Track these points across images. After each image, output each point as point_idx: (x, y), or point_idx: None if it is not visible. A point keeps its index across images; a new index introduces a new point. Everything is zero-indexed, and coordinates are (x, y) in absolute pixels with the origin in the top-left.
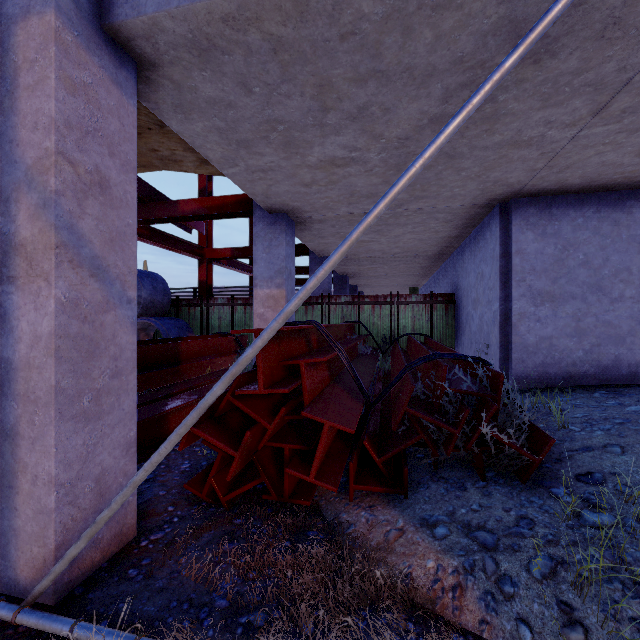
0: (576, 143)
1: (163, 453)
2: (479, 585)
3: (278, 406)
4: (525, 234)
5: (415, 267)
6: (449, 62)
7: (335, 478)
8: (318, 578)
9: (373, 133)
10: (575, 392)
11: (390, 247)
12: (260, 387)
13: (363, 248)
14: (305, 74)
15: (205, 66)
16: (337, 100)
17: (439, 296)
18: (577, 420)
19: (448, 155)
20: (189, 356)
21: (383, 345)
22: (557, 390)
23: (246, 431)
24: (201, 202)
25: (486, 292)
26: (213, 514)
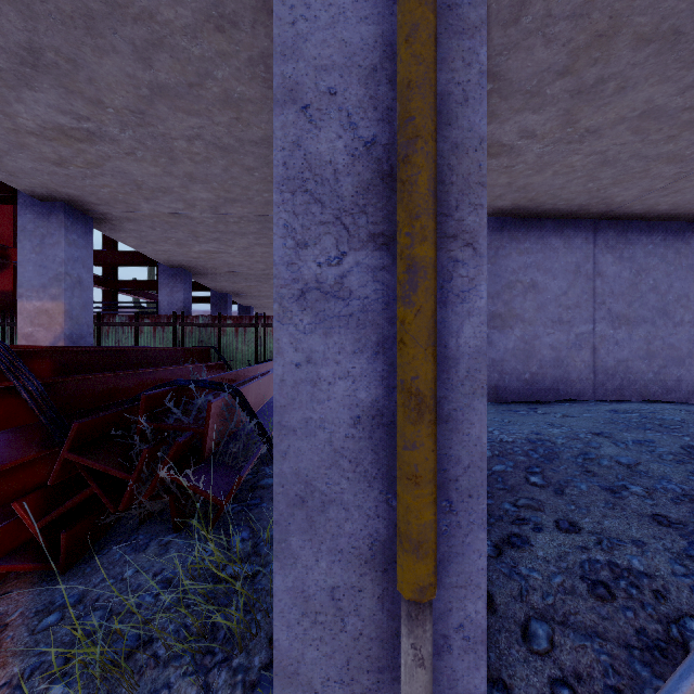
0: None
1: None
2: None
3: None
4: None
5: None
6: (101, 1)
7: None
8: None
9: (86, 96)
10: None
11: (250, 261)
12: None
13: (218, 260)
14: None
15: None
16: None
17: None
18: None
19: (218, 146)
20: None
21: None
22: None
23: None
24: None
25: None
26: None
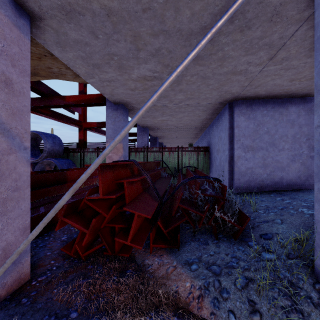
0: (262, 74)
1: (34, 234)
2: (211, 294)
3: (113, 204)
4: (240, 118)
5: (190, 133)
6: (199, 28)
7: (141, 242)
8: (129, 296)
9: (164, 63)
10: (262, 194)
11: (177, 123)
12: (100, 195)
13: (164, 123)
14: (126, 29)
15: (70, 21)
16: (144, 45)
17: (201, 148)
18: (262, 208)
19: (202, 77)
20: (72, 178)
21: (174, 172)
22: (253, 193)
23: (93, 219)
24: (78, 97)
25: (222, 146)
26: (76, 264)
